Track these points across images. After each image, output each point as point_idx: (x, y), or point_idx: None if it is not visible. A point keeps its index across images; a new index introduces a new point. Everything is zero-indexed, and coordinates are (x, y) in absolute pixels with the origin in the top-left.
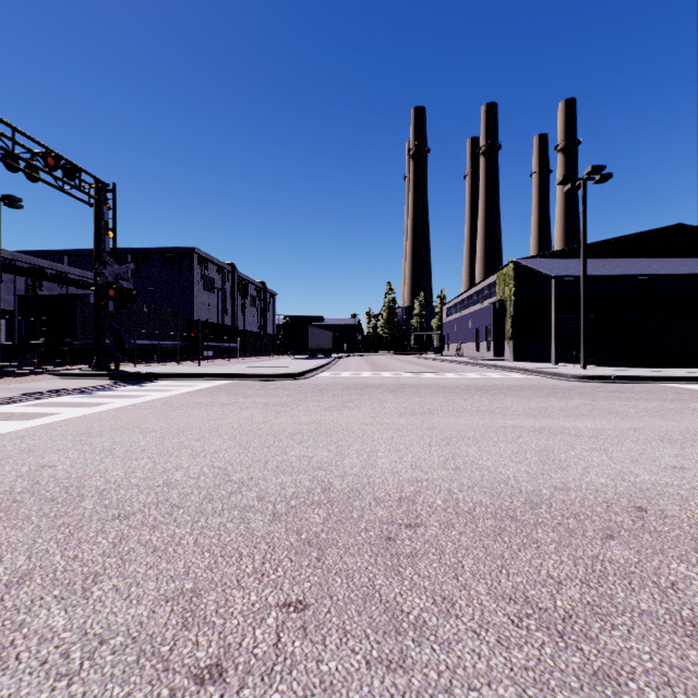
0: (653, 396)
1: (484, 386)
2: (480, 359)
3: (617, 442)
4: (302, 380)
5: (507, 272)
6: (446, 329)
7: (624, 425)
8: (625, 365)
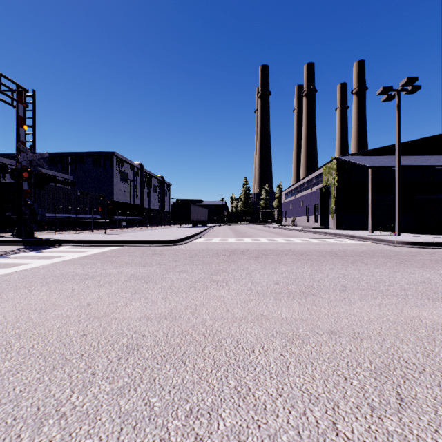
0: None
1: (334, 252)
2: (311, 228)
3: None
4: (180, 245)
5: (331, 166)
6: (284, 208)
7: None
8: (416, 232)
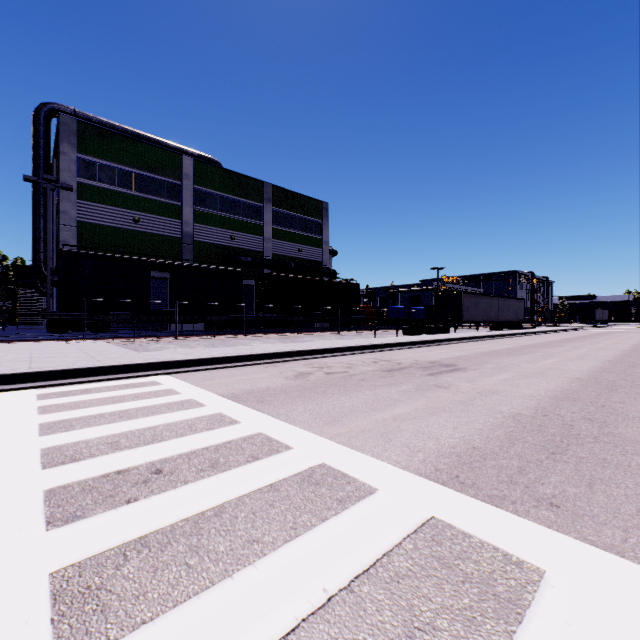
0: None
1: None
2: None
3: None
4: (604, 327)
5: None
6: None
7: None
8: None
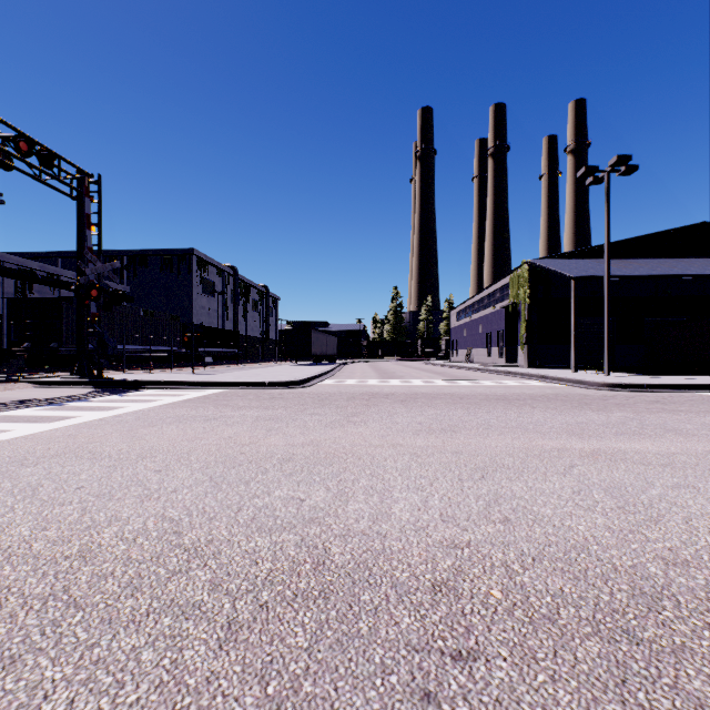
0: (702, 408)
1: (505, 396)
2: (492, 365)
3: (703, 473)
4: (303, 388)
5: (521, 273)
6: (455, 335)
7: (694, 448)
8: (646, 372)
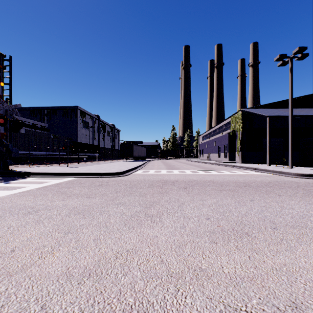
0: None
1: (247, 183)
2: (222, 162)
3: None
4: (123, 176)
5: (237, 116)
6: (201, 147)
7: None
8: (300, 165)
